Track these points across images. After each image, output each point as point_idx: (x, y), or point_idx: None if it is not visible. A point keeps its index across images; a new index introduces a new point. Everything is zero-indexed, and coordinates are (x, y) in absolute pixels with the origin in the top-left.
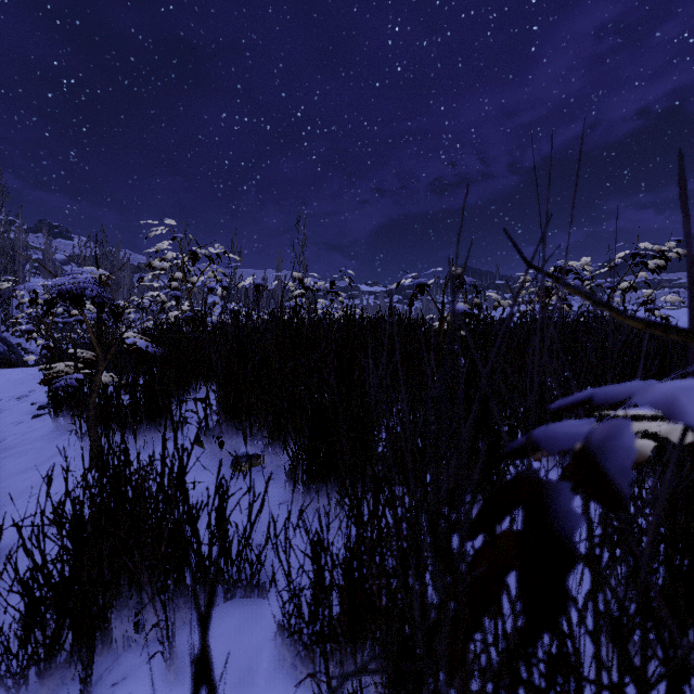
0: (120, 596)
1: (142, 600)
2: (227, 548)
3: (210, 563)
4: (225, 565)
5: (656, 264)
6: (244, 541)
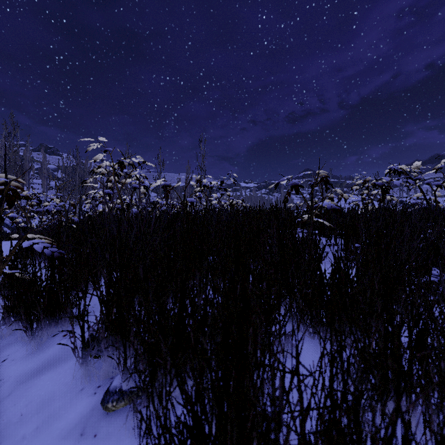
0: None
1: None
2: None
3: None
4: None
5: None
6: None
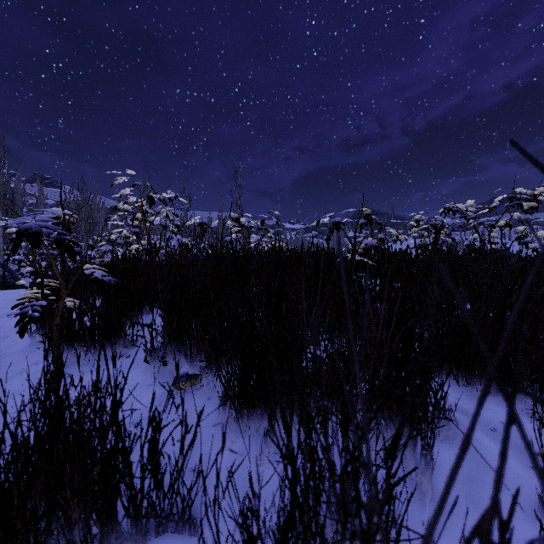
0: (50, 535)
1: (72, 539)
2: (159, 482)
3: (142, 498)
4: (156, 500)
5: (529, 205)
6: (176, 476)
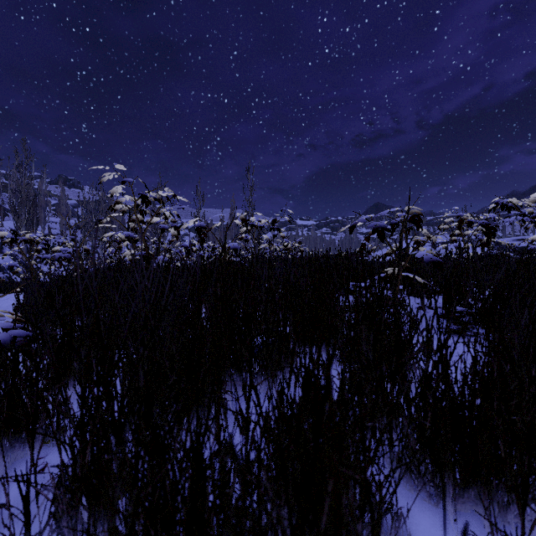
0: None
1: None
2: None
3: None
4: None
5: None
6: None
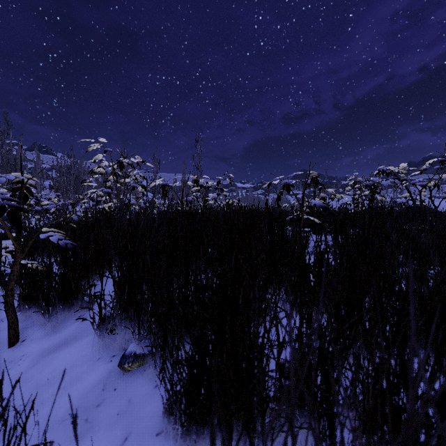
0: None
1: None
2: None
3: None
4: None
5: None
6: None
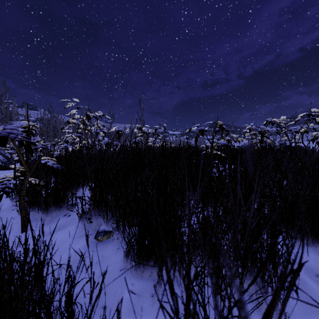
0: None
1: None
2: None
3: None
4: None
5: None
6: None
